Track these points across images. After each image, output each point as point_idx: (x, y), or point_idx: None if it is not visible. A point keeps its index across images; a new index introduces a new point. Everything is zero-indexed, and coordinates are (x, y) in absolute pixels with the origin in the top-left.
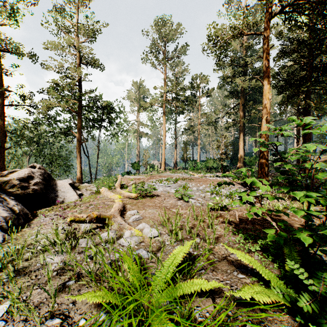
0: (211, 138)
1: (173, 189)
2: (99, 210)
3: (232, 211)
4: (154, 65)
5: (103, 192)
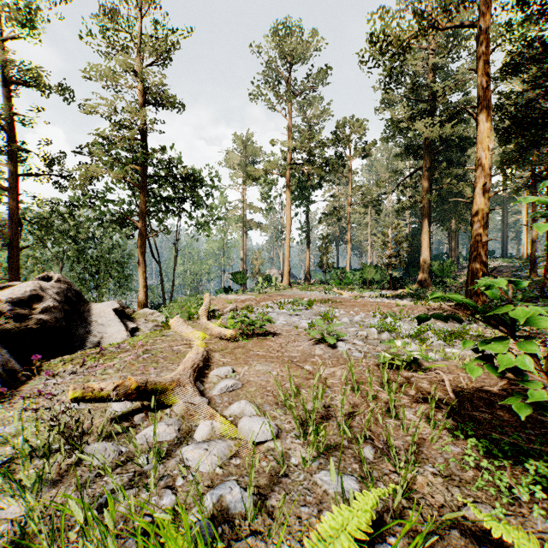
0: (370, 229)
1: (305, 321)
2: (158, 364)
3: (432, 372)
4: (270, 103)
5: (174, 326)
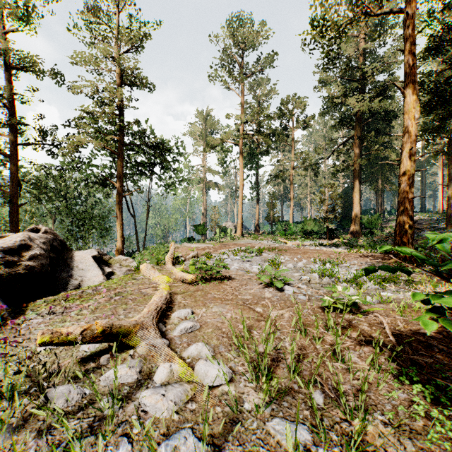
0: (310, 189)
1: (255, 267)
2: (127, 305)
3: (371, 314)
4: (226, 84)
5: (143, 271)
